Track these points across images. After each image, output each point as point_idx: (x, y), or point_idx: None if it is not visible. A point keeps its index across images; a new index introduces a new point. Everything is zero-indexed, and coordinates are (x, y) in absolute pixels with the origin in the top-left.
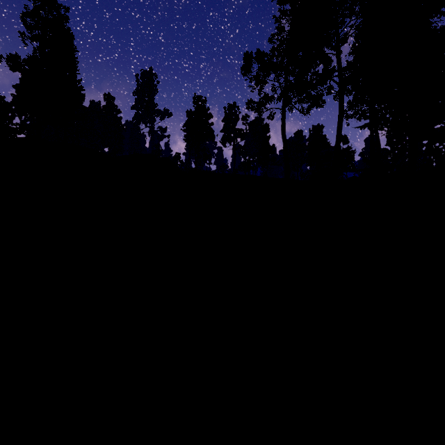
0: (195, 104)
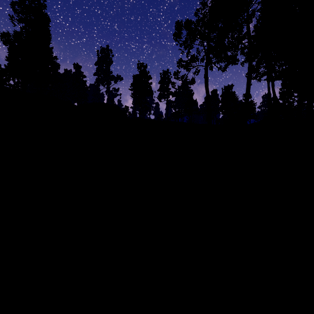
0: (139, 69)
